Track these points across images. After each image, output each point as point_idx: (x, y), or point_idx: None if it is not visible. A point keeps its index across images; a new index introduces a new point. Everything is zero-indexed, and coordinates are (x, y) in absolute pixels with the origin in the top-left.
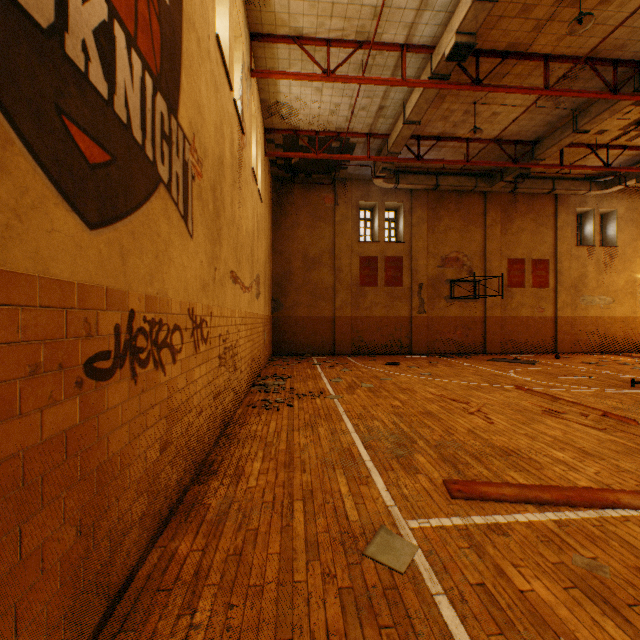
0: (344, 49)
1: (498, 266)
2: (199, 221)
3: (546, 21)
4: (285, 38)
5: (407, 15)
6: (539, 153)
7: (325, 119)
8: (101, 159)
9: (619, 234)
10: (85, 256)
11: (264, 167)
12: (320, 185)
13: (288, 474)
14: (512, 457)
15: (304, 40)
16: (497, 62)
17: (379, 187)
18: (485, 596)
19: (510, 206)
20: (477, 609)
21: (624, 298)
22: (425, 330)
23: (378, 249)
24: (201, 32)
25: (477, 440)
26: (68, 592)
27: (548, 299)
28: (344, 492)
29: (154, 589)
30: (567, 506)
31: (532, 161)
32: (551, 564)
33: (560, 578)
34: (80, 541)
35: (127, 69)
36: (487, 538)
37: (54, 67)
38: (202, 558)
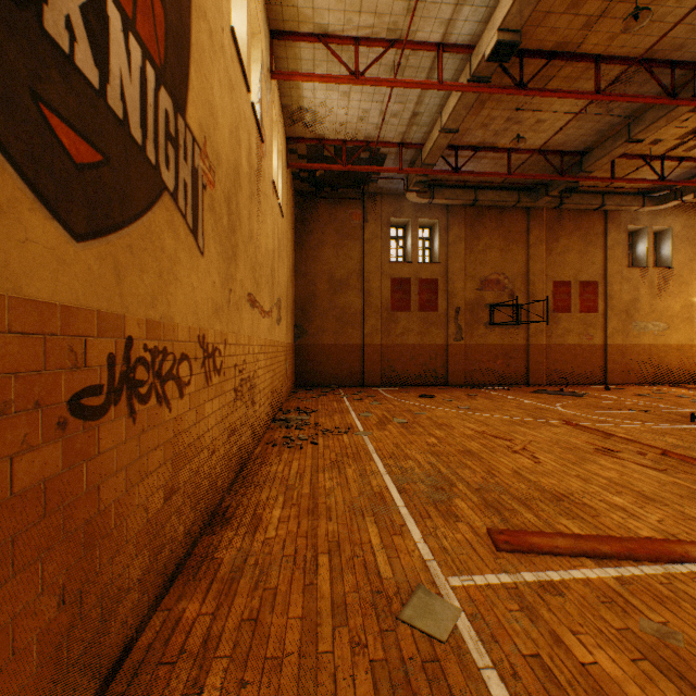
0: (374, 49)
1: (542, 289)
2: (211, 236)
3: (598, 17)
4: (309, 36)
5: (444, 10)
6: (588, 165)
7: (353, 127)
8: (90, 159)
9: (674, 254)
10: (70, 273)
11: (286, 180)
12: (347, 200)
13: (312, 522)
14: (564, 502)
15: (330, 38)
16: (543, 63)
17: (412, 202)
18: (541, 670)
19: (555, 223)
20: (532, 687)
21: (680, 324)
22: (462, 359)
23: (411, 270)
24: (213, 23)
25: (524, 483)
26: (47, 674)
27: (597, 325)
28: (375, 544)
29: (155, 662)
30: (629, 560)
31: (580, 174)
32: (615, 630)
33: (627, 648)
34: (63, 612)
35: (123, 56)
36: (540, 599)
37: (29, 44)
38: (212, 624)
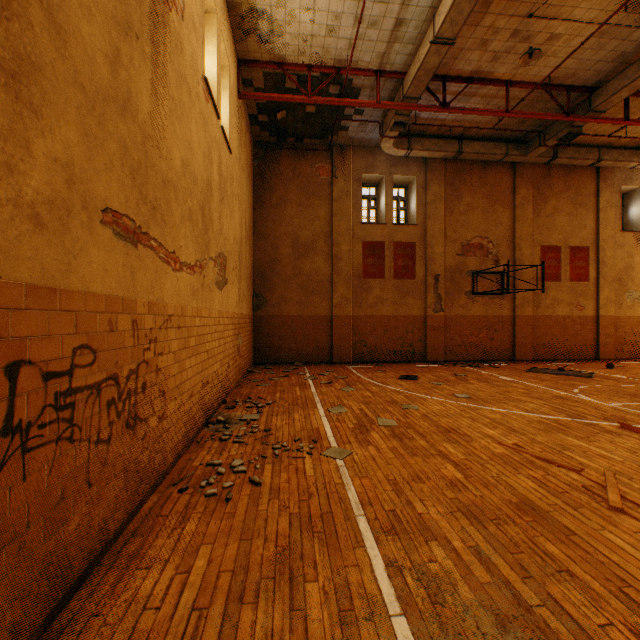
0: None
1: (530, 255)
2: None
3: None
4: None
5: None
6: (601, 101)
7: (320, 43)
8: None
9: None
10: None
11: (237, 113)
12: (314, 153)
13: None
14: None
15: None
16: None
17: (386, 156)
18: None
19: (544, 182)
20: None
21: None
22: (442, 332)
23: (385, 233)
24: None
25: None
26: None
27: (588, 295)
28: None
29: None
30: None
31: (588, 114)
32: None
33: None
34: None
35: None
36: None
37: None
38: None
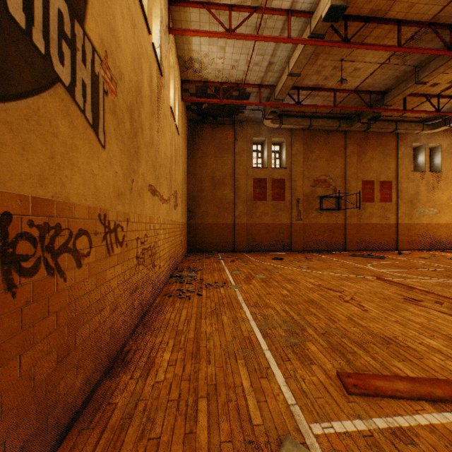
0: (242, 13)
1: (355, 186)
2: (113, 135)
3: None
4: (196, 3)
5: None
6: (388, 100)
7: (227, 72)
8: None
9: (443, 163)
10: None
11: (181, 109)
12: (224, 125)
13: (194, 366)
14: (392, 345)
15: (211, 5)
16: (361, 26)
17: (267, 127)
18: None
19: (364, 142)
20: None
21: (447, 210)
22: (301, 233)
23: (267, 173)
24: None
25: (357, 327)
26: None
27: (391, 210)
28: (246, 387)
29: None
30: None
31: (382, 107)
32: None
33: None
34: None
35: None
36: (395, 449)
37: None
38: None
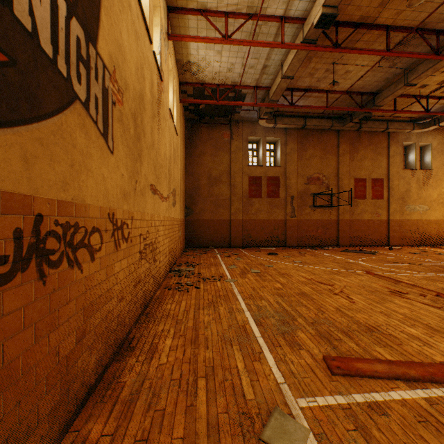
0: (238, 20)
1: (347, 183)
2: (120, 141)
3: None
4: (194, 11)
5: None
6: (379, 101)
7: (224, 75)
8: None
9: (433, 161)
10: None
11: (179, 110)
12: (220, 125)
13: (194, 350)
14: (375, 333)
15: (208, 12)
16: (351, 31)
17: (262, 126)
18: None
19: (356, 140)
20: None
21: (437, 206)
22: (295, 229)
23: (262, 171)
24: None
25: (344, 317)
26: None
27: (383, 207)
28: (240, 369)
29: None
30: (432, 382)
31: (373, 107)
32: None
33: None
34: None
35: None
36: (370, 419)
37: None
38: None
